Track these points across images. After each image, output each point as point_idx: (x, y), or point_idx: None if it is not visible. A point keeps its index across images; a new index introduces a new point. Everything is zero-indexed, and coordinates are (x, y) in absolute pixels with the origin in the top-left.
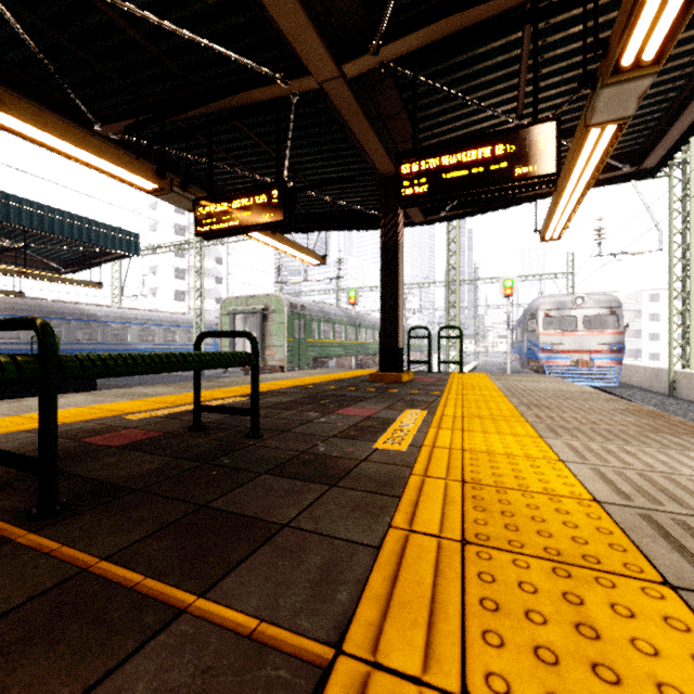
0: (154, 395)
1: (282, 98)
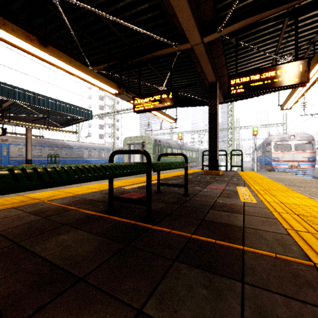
0: (120, 179)
1: (173, 52)
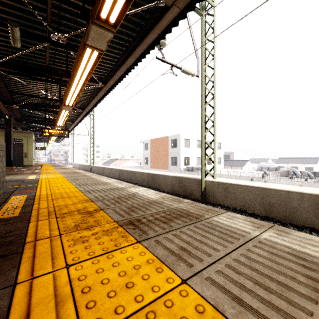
0: None
1: None
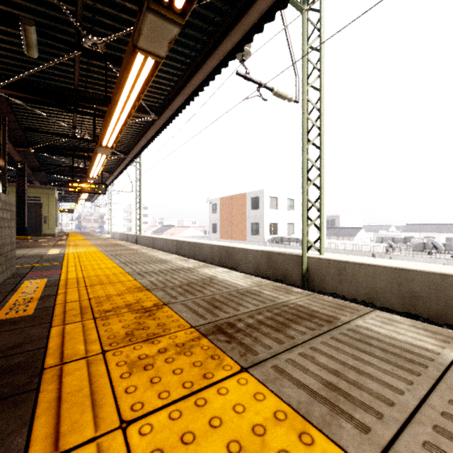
0: None
1: None
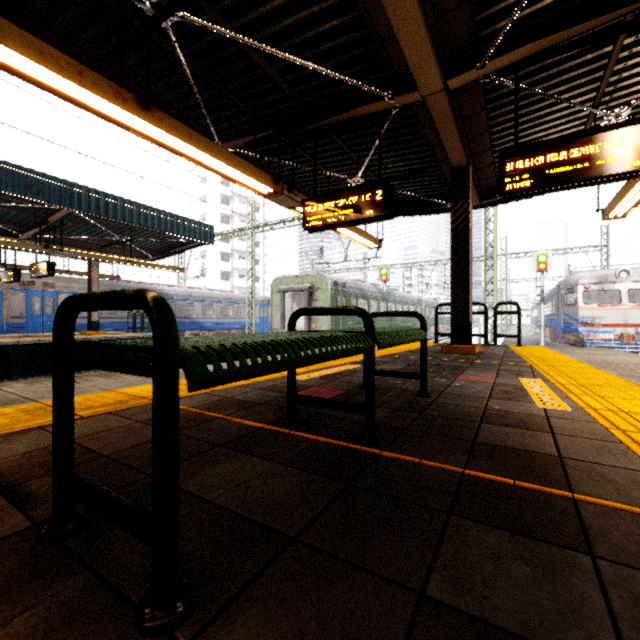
0: None
1: (383, 111)
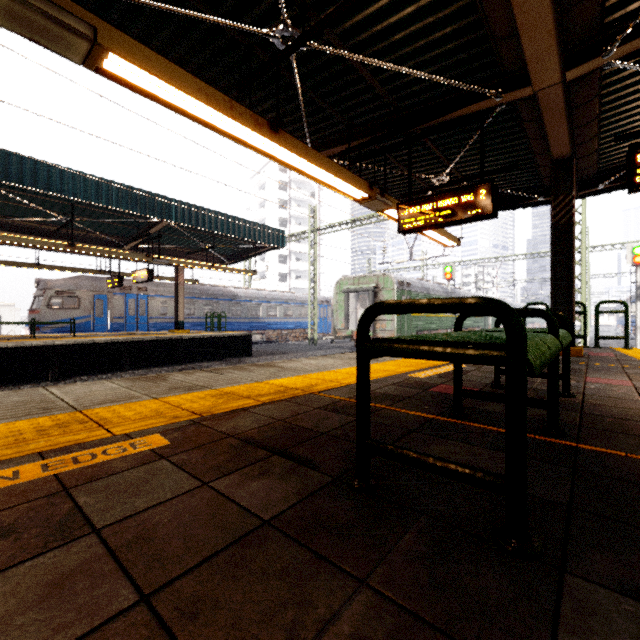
0: (378, 360)
1: (487, 109)
